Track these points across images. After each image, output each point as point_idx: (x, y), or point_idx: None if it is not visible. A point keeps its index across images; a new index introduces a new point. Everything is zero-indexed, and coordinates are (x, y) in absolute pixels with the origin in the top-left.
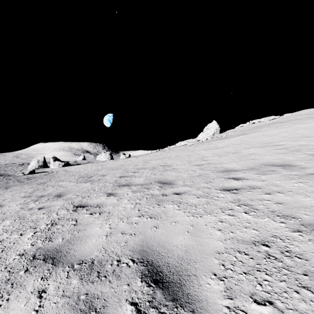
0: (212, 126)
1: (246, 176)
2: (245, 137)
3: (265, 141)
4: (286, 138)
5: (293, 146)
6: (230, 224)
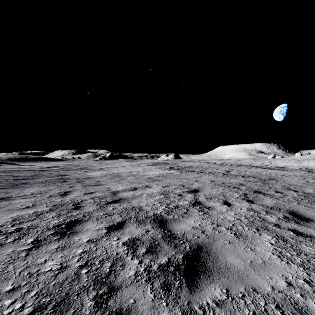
0: None
1: None
2: None
3: None
4: None
5: None
6: None
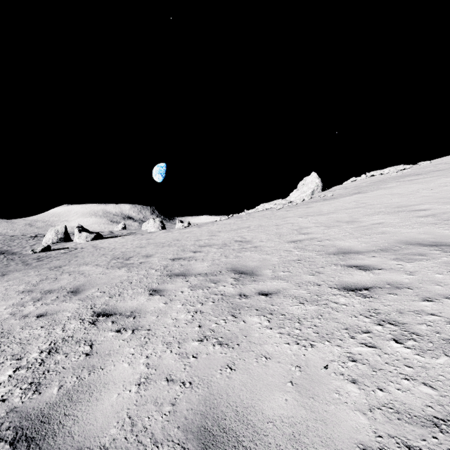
0: (311, 180)
1: (378, 263)
2: (363, 196)
3: (396, 203)
4: (430, 198)
5: (446, 212)
6: (372, 369)
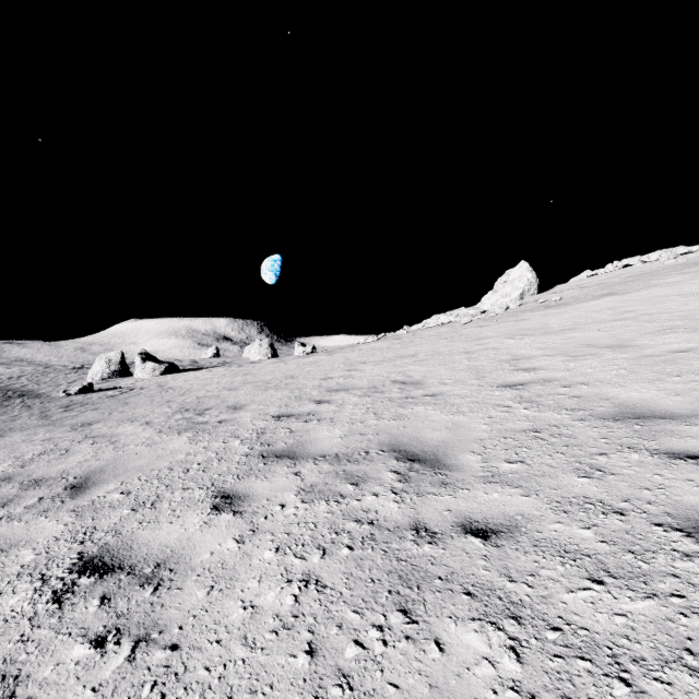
0: (518, 275)
1: None
2: (622, 300)
3: None
4: None
5: None
6: None
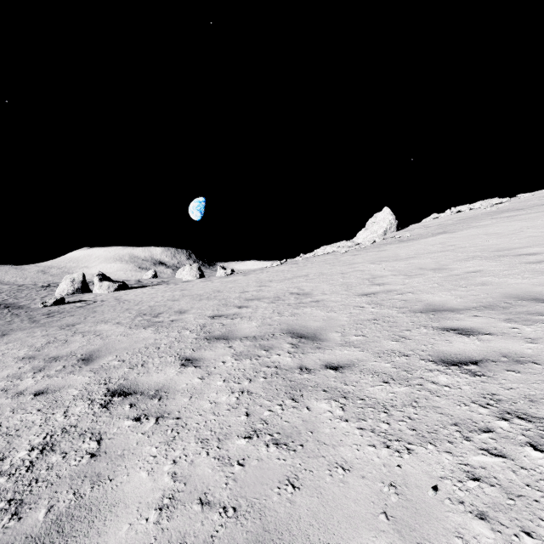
0: (383, 217)
1: (484, 325)
2: (450, 237)
3: (495, 245)
4: (539, 239)
5: None
6: (507, 494)
